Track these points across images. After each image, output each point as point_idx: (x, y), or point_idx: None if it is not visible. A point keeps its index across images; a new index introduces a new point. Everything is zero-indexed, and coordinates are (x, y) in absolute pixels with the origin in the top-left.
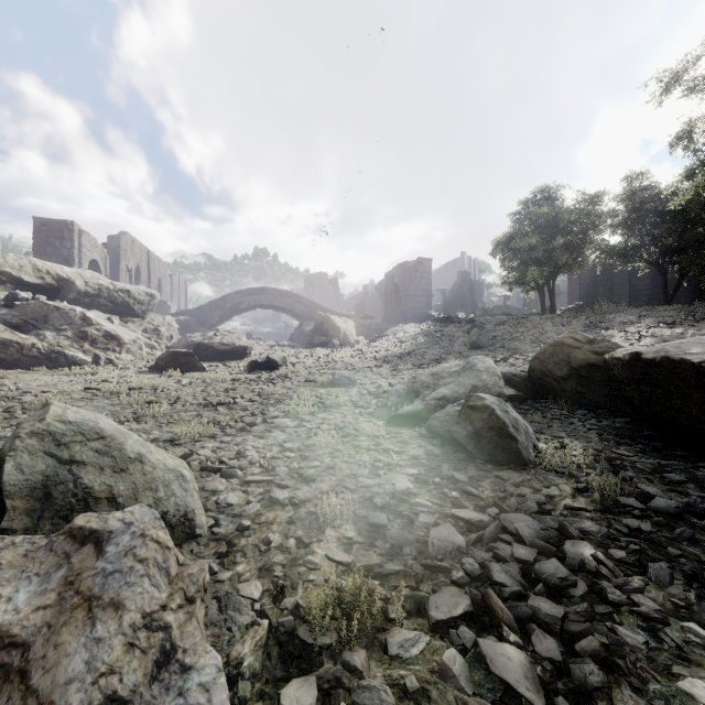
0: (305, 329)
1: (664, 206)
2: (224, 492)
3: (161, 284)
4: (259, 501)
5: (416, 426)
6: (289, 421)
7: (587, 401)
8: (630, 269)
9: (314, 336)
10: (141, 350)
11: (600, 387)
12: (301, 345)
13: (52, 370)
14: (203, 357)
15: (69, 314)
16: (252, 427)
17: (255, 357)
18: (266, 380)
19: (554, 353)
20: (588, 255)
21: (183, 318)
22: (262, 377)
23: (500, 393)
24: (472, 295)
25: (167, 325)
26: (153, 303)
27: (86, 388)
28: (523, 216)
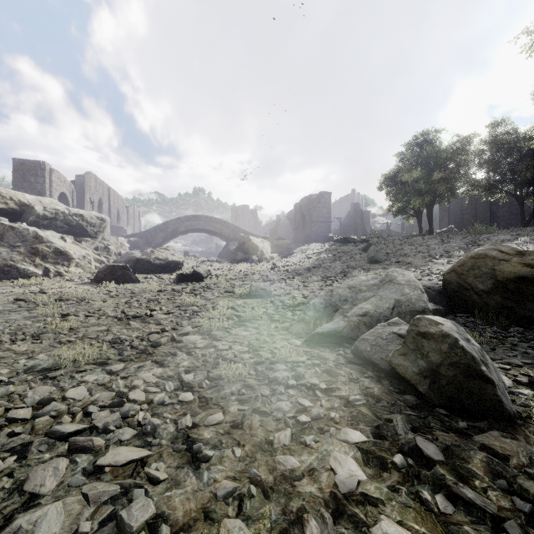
0: (231, 248)
1: (524, 146)
2: (49, 497)
3: (119, 214)
4: (99, 528)
5: (340, 348)
6: (199, 338)
7: (516, 316)
8: (490, 200)
9: (237, 253)
10: (90, 264)
11: (533, 301)
12: (227, 260)
13: (4, 282)
14: (141, 270)
15: (23, 233)
16: (156, 348)
17: (186, 270)
18: (188, 291)
19: (475, 265)
20: (458, 188)
21: (133, 239)
22: (187, 288)
23: (425, 308)
24: (362, 222)
25: (120, 245)
26: (104, 226)
27: (16, 299)
28: (407, 155)
